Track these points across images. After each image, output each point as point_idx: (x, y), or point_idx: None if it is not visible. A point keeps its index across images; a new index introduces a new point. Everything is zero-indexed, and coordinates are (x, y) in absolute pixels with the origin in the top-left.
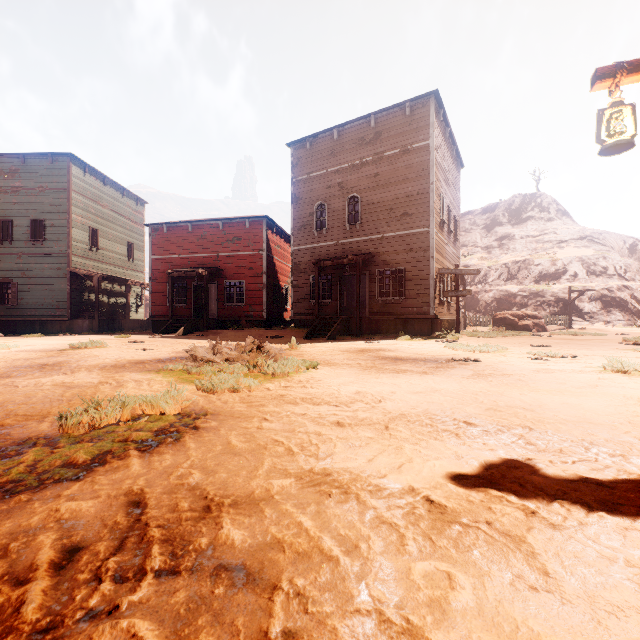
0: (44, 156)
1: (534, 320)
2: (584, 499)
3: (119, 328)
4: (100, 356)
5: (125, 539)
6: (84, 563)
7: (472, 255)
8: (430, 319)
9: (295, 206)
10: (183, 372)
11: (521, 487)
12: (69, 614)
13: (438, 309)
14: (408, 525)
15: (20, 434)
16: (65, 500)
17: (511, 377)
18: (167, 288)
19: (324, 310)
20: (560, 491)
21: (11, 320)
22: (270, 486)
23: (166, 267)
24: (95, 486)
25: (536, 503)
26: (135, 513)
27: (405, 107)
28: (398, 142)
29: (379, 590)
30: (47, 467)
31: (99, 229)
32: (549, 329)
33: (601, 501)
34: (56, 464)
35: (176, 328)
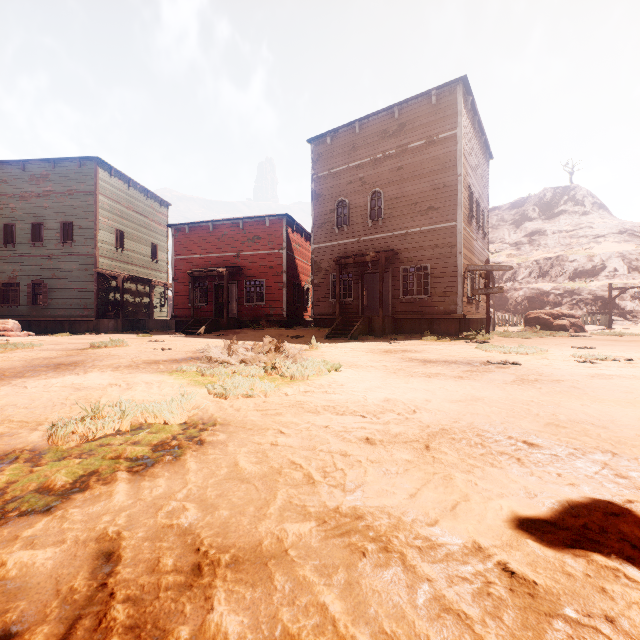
0: (73, 160)
1: (571, 320)
2: None
3: (143, 327)
4: (117, 356)
5: (77, 621)
6: None
7: (500, 252)
8: (458, 318)
9: (315, 203)
10: (197, 374)
11: (636, 550)
12: None
13: (466, 308)
14: (485, 618)
15: (6, 445)
16: (20, 546)
17: (562, 383)
18: (189, 288)
19: (345, 309)
20: None
21: (42, 320)
22: (283, 534)
23: (188, 267)
24: (64, 524)
25: None
26: (102, 572)
27: (431, 96)
28: (423, 133)
29: None
30: (18, 492)
31: (124, 231)
32: (587, 329)
33: None
34: (30, 488)
35: (197, 328)
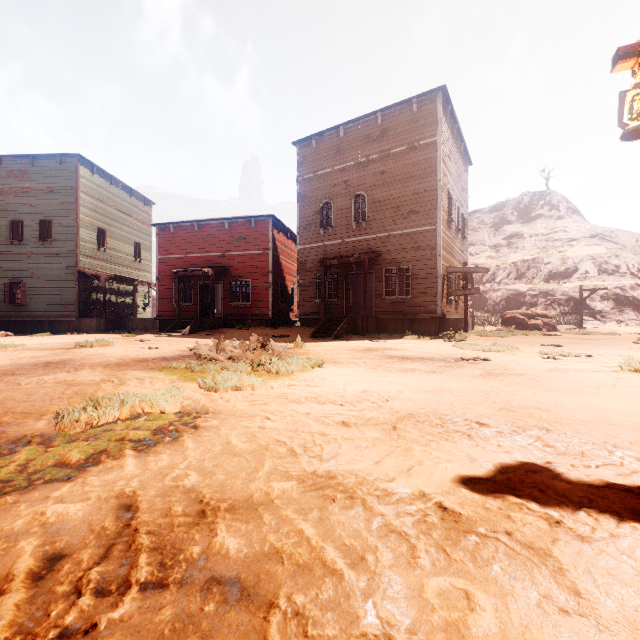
0: (53, 157)
1: (544, 319)
2: (613, 507)
3: (126, 327)
4: (105, 354)
5: (112, 546)
6: (65, 573)
7: (480, 254)
8: (438, 318)
9: (301, 205)
10: (186, 370)
11: (542, 493)
12: (41, 633)
13: (446, 308)
14: (419, 535)
15: (16, 432)
16: (53, 502)
17: (523, 376)
18: (173, 287)
19: (330, 309)
20: (585, 498)
21: (21, 319)
22: (270, 489)
23: (172, 267)
24: (86, 487)
25: (560, 511)
26: (125, 517)
27: (412, 103)
28: (405, 139)
29: (388, 610)
30: (39, 467)
31: (107, 229)
32: (559, 329)
33: (632, 510)
34: (48, 464)
35: (182, 327)
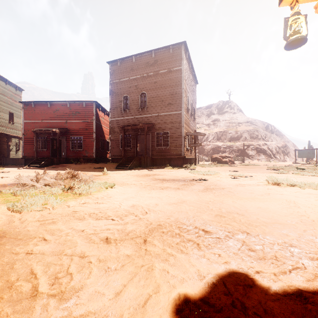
0: None
1: (229, 158)
2: None
3: (1, 163)
4: None
5: None
6: None
7: (201, 128)
8: (182, 158)
9: (112, 96)
10: (11, 194)
11: None
12: None
13: (186, 153)
14: None
15: None
16: None
17: (225, 190)
18: (34, 140)
19: (127, 153)
20: None
21: None
22: None
23: (33, 127)
24: None
25: None
26: None
27: (170, 48)
28: (166, 66)
29: None
30: None
31: None
32: (235, 163)
33: None
34: None
35: (38, 163)
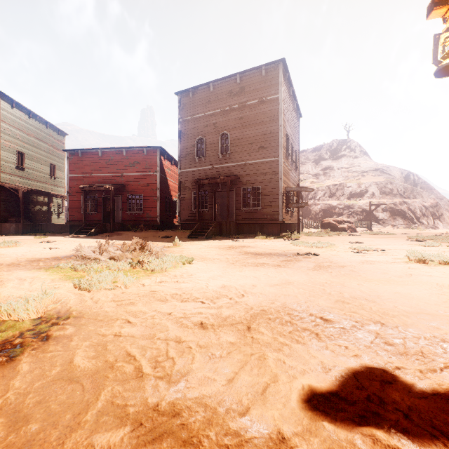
0: None
1: (348, 224)
2: None
3: (42, 230)
4: (5, 255)
5: None
6: None
7: (306, 180)
8: (279, 223)
9: (181, 139)
10: (71, 269)
11: (408, 420)
12: None
13: (285, 216)
14: None
15: None
16: None
17: (345, 268)
18: (81, 199)
19: (203, 217)
20: None
21: None
22: None
23: (81, 183)
24: None
25: None
26: None
27: (261, 70)
28: (257, 95)
29: None
30: None
31: (25, 152)
32: (357, 230)
33: None
34: None
35: (87, 230)
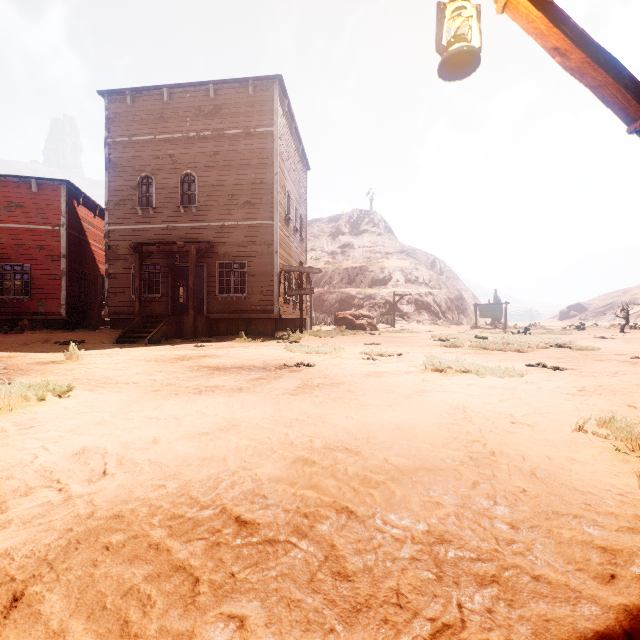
0: None
1: (368, 320)
2: None
3: None
4: None
5: None
6: None
7: (320, 259)
8: (274, 318)
9: (111, 174)
10: None
11: None
12: None
13: (283, 308)
14: None
15: None
16: None
17: (341, 387)
18: None
19: (151, 307)
20: None
21: None
22: None
23: None
24: None
25: None
26: None
27: (248, 85)
28: (241, 122)
29: None
30: None
31: None
32: (379, 328)
33: None
34: None
35: None
